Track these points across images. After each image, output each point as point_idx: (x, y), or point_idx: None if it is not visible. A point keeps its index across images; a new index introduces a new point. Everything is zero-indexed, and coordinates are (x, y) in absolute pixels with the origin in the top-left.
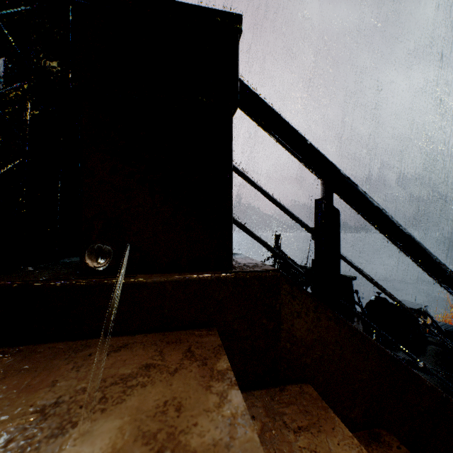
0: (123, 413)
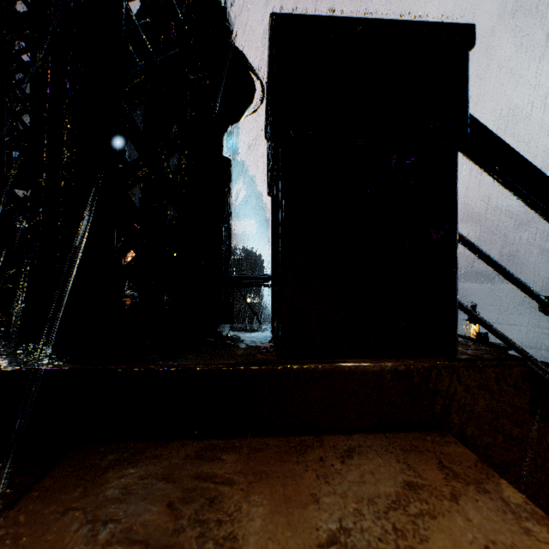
0: None
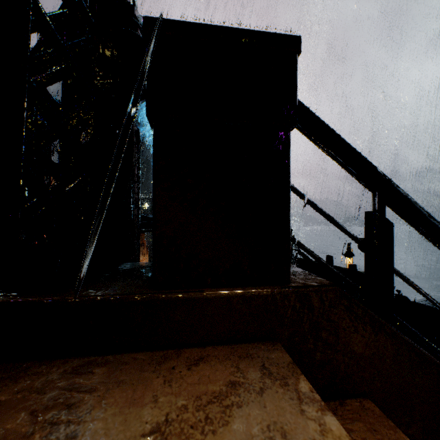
0: (233, 436)
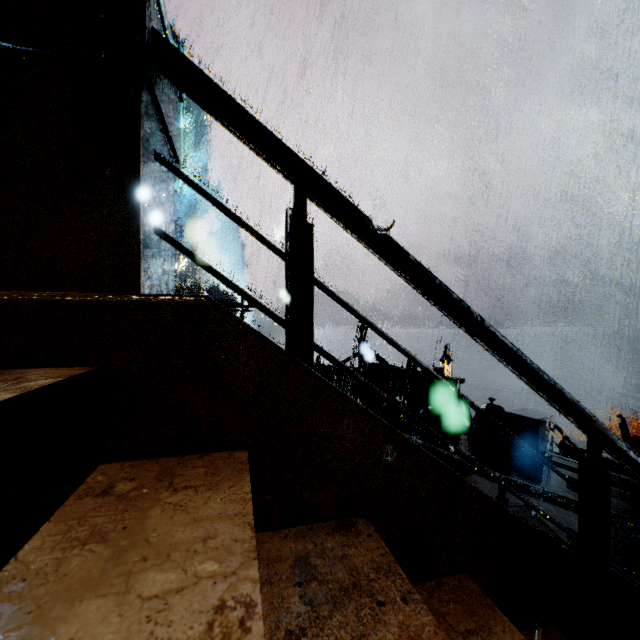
0: None
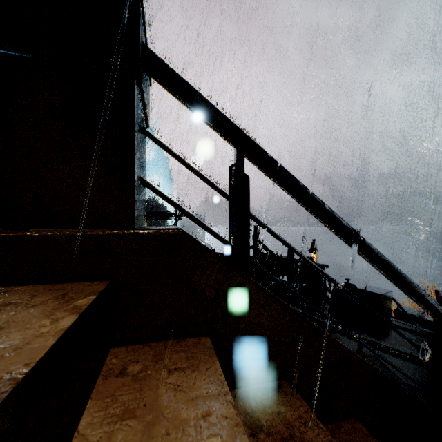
0: None
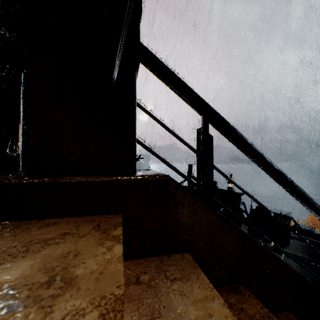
0: (37, 257)
